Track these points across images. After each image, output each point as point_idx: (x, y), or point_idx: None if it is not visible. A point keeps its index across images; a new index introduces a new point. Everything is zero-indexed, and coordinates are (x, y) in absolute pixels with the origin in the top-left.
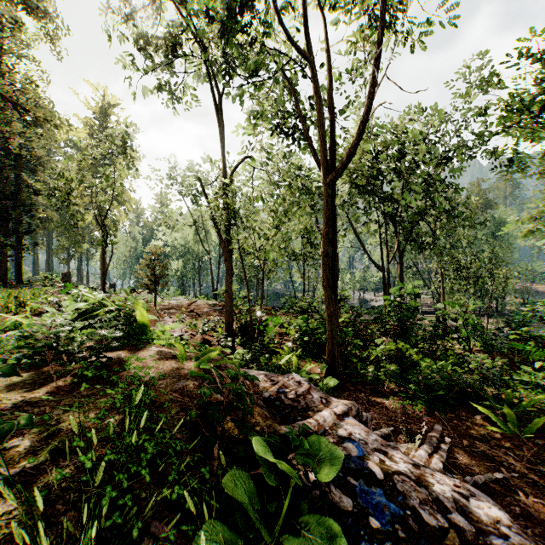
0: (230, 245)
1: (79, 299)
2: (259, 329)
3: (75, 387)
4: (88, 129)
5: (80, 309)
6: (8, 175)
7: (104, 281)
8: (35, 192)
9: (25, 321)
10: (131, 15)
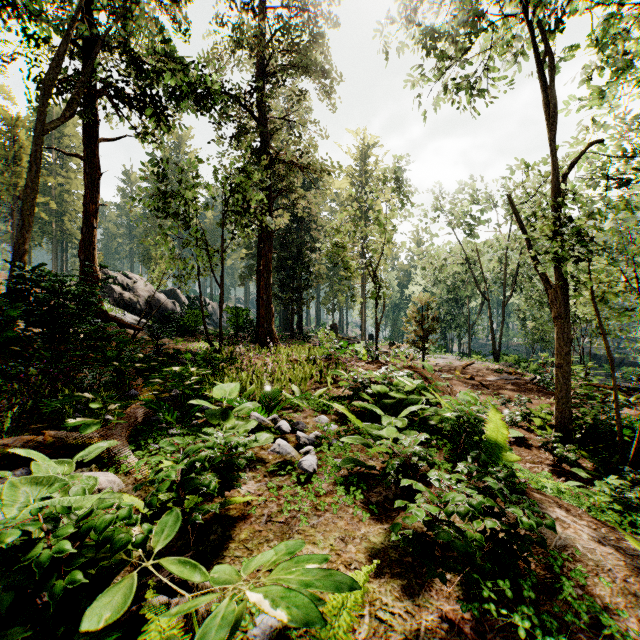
0: (564, 293)
1: (387, 381)
2: (638, 443)
3: (482, 618)
4: (349, 179)
5: (389, 395)
6: (293, 238)
7: (376, 339)
8: (310, 250)
9: (342, 410)
10: (411, 19)
